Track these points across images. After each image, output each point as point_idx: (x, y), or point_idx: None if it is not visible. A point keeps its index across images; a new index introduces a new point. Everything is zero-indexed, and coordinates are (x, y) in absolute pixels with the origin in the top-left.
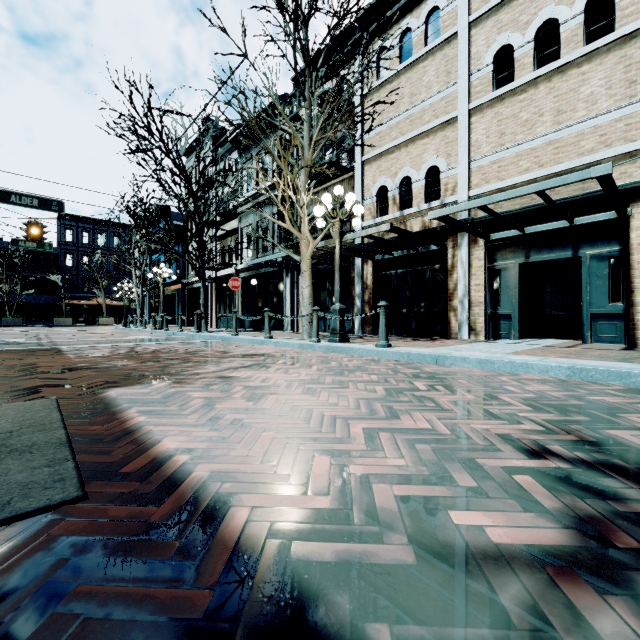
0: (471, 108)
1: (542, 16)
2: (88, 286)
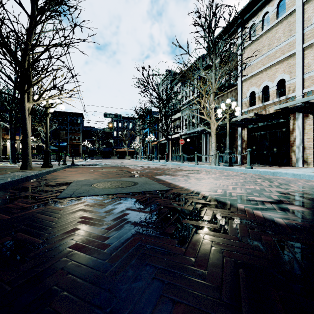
0: (304, 46)
1: None
2: (121, 143)
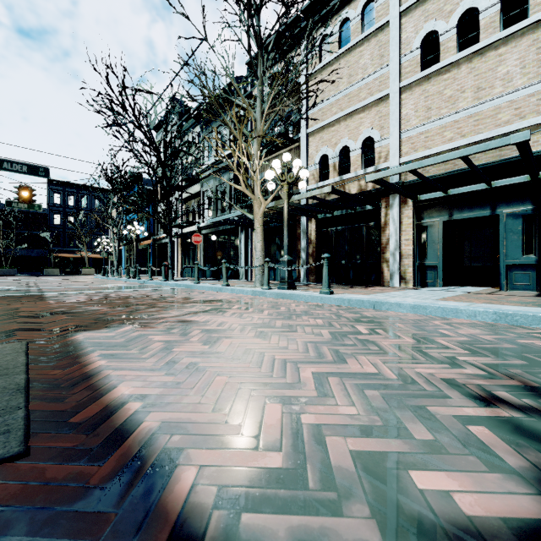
0: (401, 86)
1: (464, 5)
2: (73, 241)
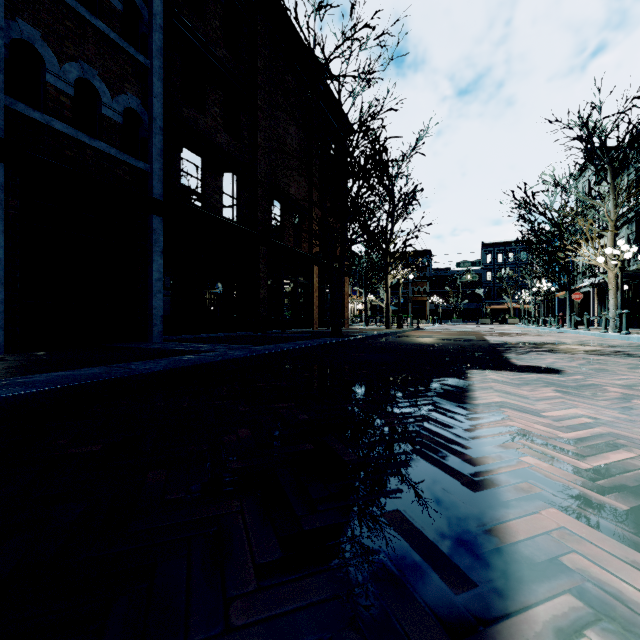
0: None
1: None
2: (501, 294)
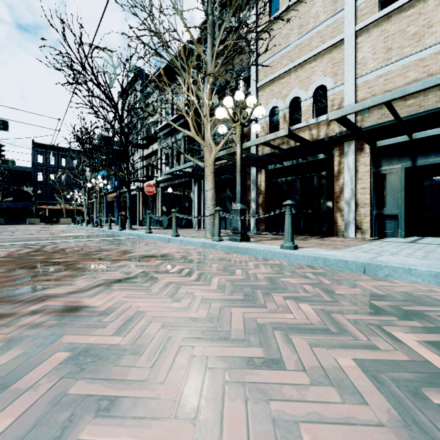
0: (357, 29)
1: None
2: (54, 195)
